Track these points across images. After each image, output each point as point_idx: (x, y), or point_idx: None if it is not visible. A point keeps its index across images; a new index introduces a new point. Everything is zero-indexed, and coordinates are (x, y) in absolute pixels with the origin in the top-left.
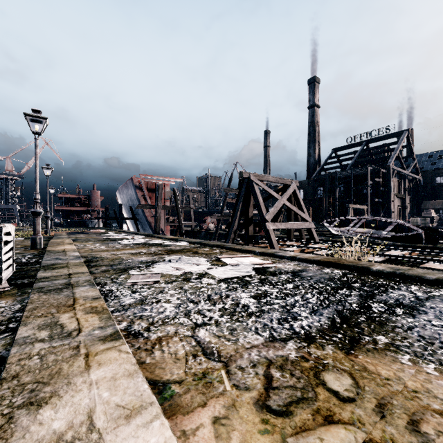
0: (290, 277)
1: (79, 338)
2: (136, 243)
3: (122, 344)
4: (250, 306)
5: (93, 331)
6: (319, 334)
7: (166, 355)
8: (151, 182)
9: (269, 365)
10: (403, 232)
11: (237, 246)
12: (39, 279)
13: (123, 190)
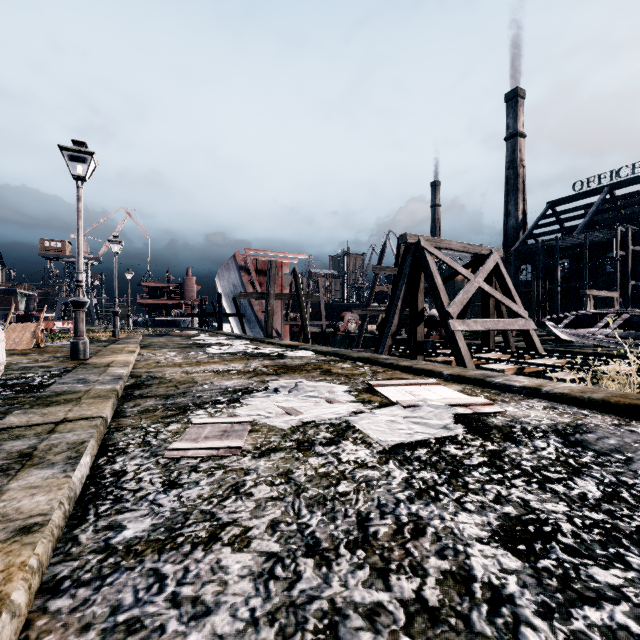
0: (563, 449)
1: None
2: (232, 352)
3: None
4: (519, 601)
5: None
6: None
7: None
8: (262, 261)
9: None
10: None
11: (401, 360)
12: None
13: (223, 274)
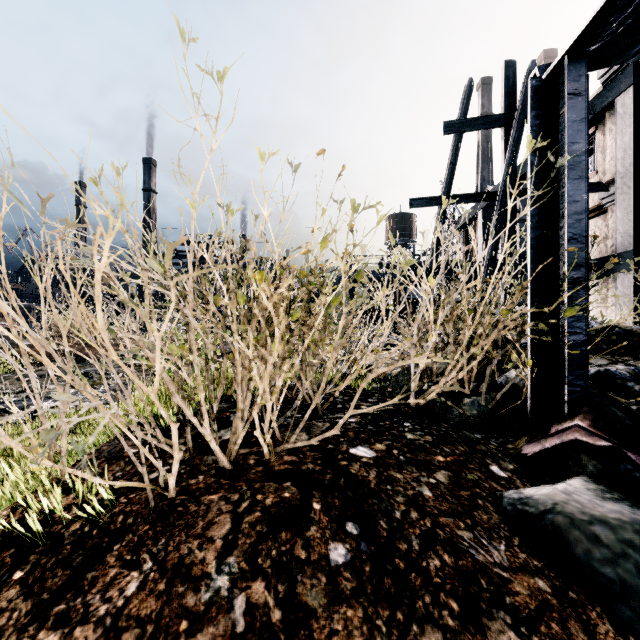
0: None
1: None
2: None
3: None
4: None
5: None
6: None
7: None
8: None
9: None
10: None
11: None
12: None
13: None
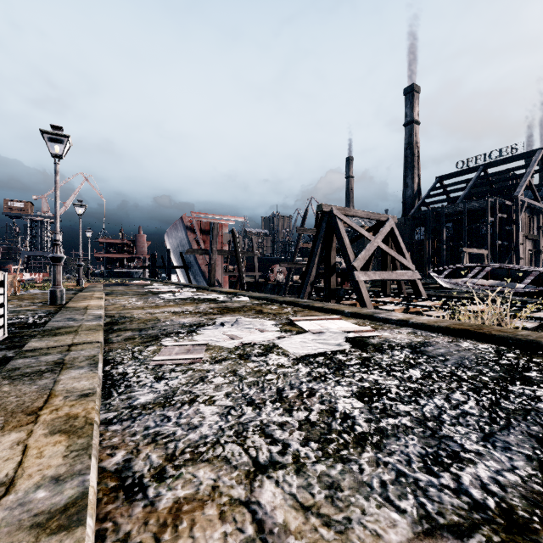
0: (409, 355)
1: None
2: (183, 298)
3: None
4: (357, 418)
5: (34, 493)
6: (536, 515)
7: None
8: (205, 222)
9: None
10: None
11: (316, 303)
12: (23, 352)
13: (172, 233)
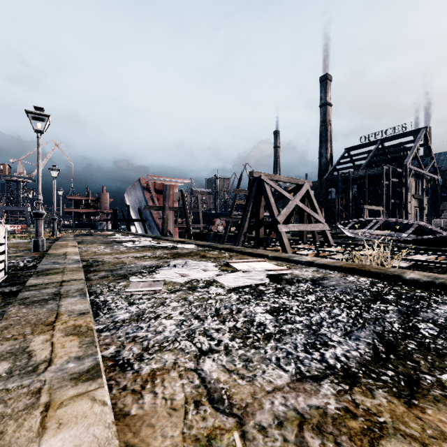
0: (310, 286)
1: (46, 376)
2: (142, 245)
3: (99, 387)
4: (267, 325)
5: (67, 364)
6: (361, 370)
7: (159, 401)
8: (159, 183)
9: (301, 423)
10: (425, 234)
11: (247, 249)
12: (27, 287)
13: (131, 192)
